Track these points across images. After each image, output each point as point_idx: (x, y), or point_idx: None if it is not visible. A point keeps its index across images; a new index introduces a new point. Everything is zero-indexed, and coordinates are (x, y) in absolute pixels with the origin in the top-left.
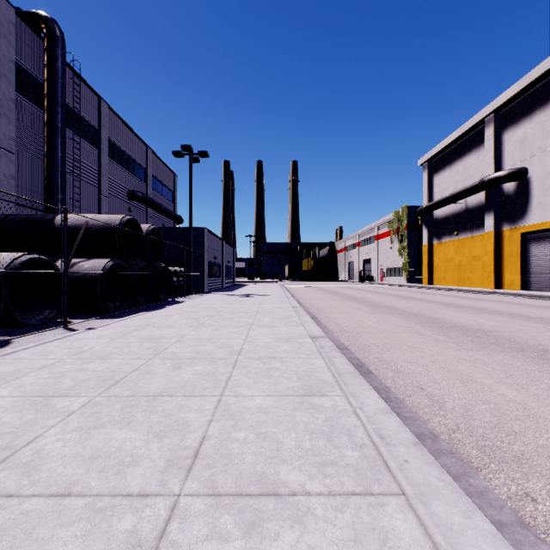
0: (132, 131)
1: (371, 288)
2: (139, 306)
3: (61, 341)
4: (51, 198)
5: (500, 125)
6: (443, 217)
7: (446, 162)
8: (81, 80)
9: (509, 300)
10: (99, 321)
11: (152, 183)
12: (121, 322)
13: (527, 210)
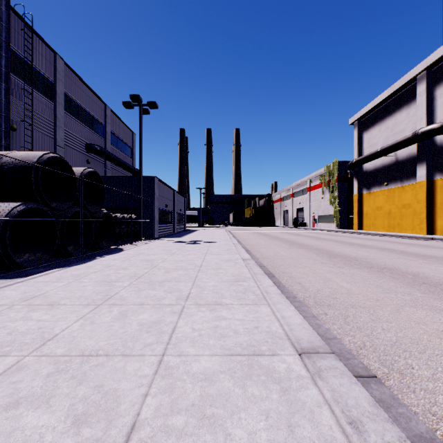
0: (90, 90)
1: (308, 233)
2: (70, 256)
3: None
4: None
5: (432, 82)
6: (373, 170)
7: (376, 120)
8: (34, 33)
9: None
10: None
11: (111, 139)
12: None
13: None
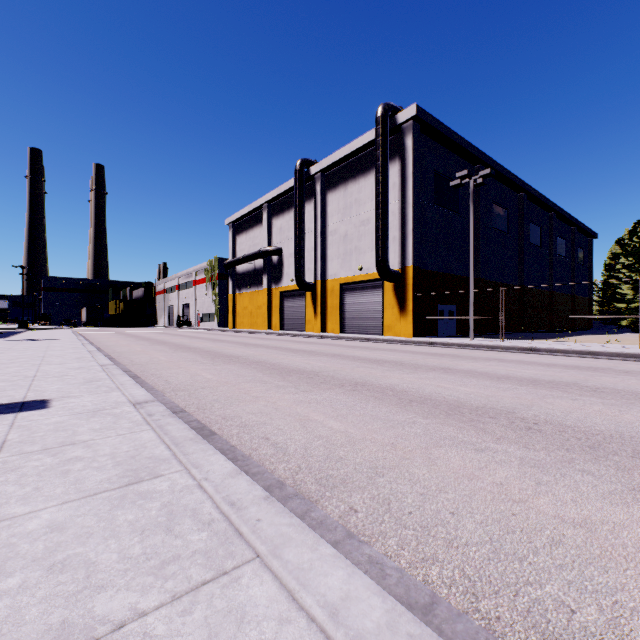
0: None
1: (180, 332)
2: None
3: None
4: None
5: (271, 213)
6: (243, 273)
7: (244, 228)
8: None
9: (259, 336)
10: None
11: None
12: None
13: (282, 277)
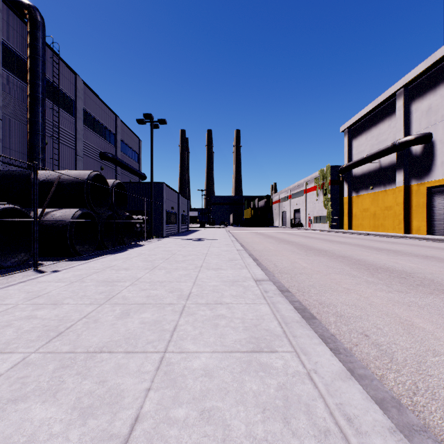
0: (104, 103)
1: (301, 233)
2: (106, 249)
3: (23, 284)
4: (33, 158)
5: (409, 98)
6: (361, 175)
7: (363, 129)
8: (59, 59)
9: (418, 243)
10: (67, 263)
11: (120, 146)
12: (85, 265)
13: (432, 168)
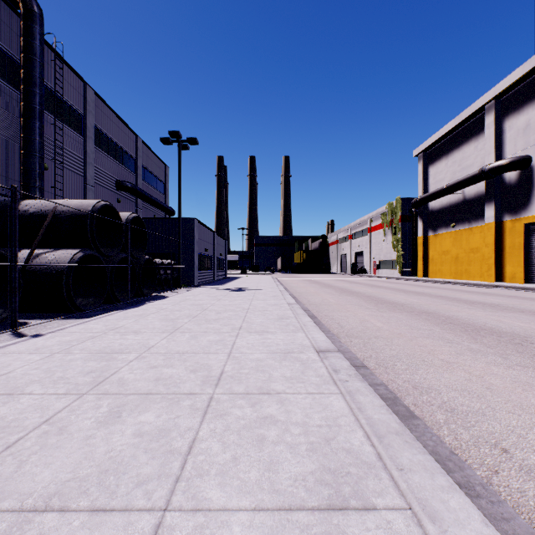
0: (121, 120)
1: (366, 281)
2: (117, 302)
3: None
4: (28, 186)
5: (501, 113)
6: (439, 209)
7: (442, 153)
8: (64, 63)
9: (517, 294)
10: (60, 323)
11: (142, 174)
12: (81, 325)
13: (531, 200)
